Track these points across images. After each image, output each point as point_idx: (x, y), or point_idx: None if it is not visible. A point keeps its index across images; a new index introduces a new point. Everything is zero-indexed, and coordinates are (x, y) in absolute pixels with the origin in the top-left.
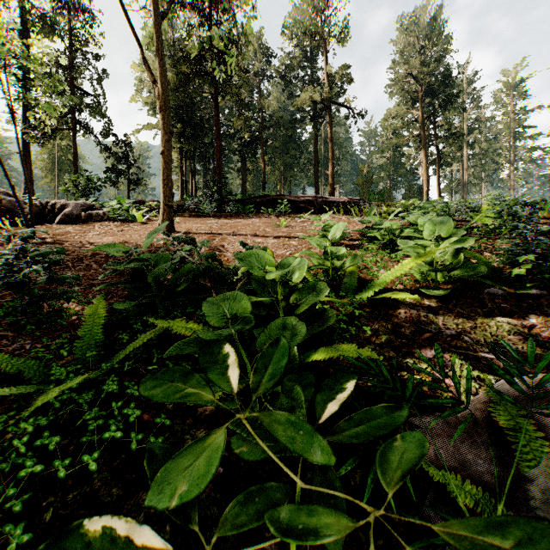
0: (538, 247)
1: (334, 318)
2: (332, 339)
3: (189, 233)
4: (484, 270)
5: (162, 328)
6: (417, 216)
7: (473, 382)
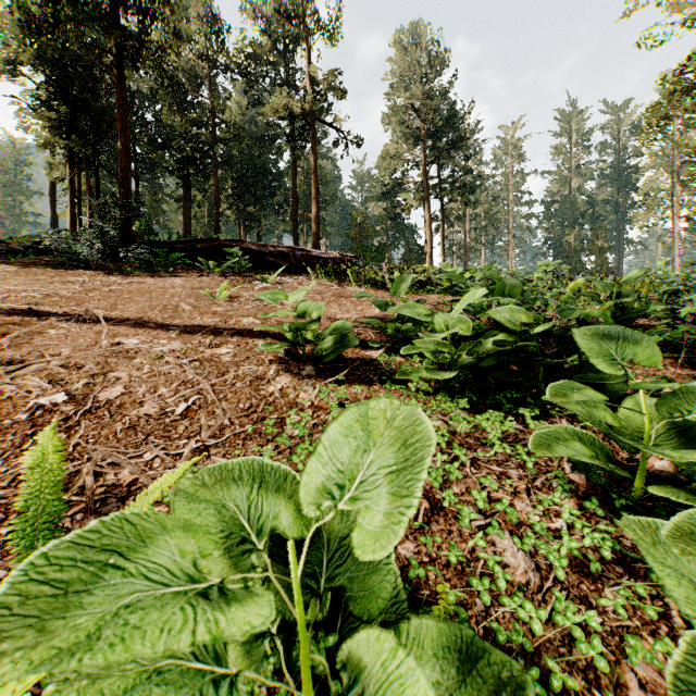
0: None
1: None
2: None
3: None
4: None
5: None
6: (515, 307)
7: None
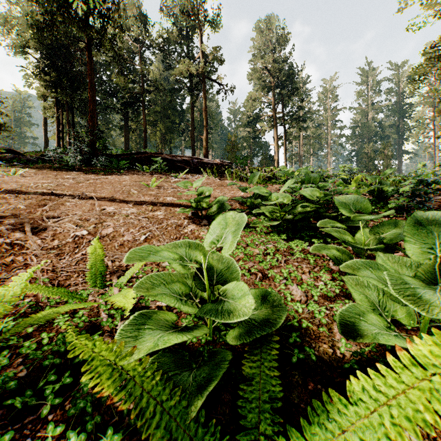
0: None
1: None
2: None
3: (17, 192)
4: None
5: None
6: (313, 189)
7: None
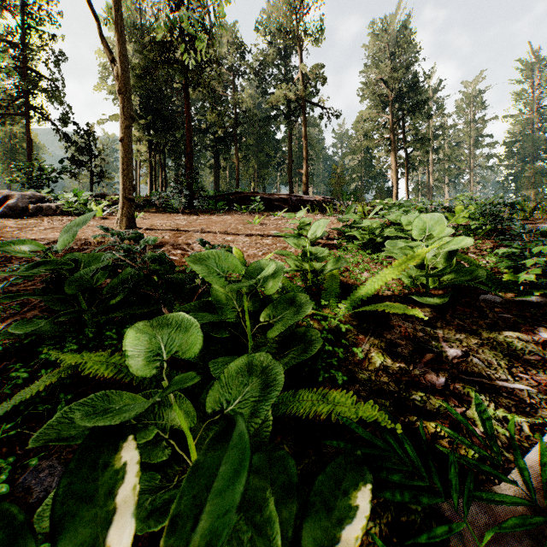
0: (546, 250)
1: (319, 341)
2: (315, 367)
3: (152, 229)
4: (484, 275)
5: (72, 365)
6: (398, 214)
7: (501, 428)
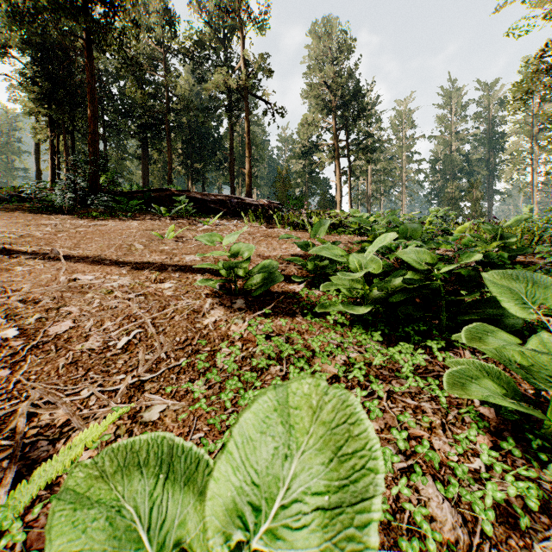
0: None
1: None
2: None
3: None
4: None
5: None
6: (420, 249)
7: None
